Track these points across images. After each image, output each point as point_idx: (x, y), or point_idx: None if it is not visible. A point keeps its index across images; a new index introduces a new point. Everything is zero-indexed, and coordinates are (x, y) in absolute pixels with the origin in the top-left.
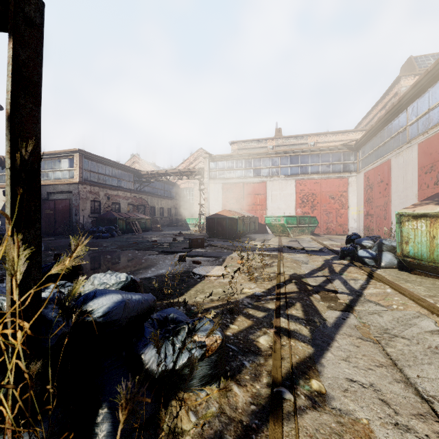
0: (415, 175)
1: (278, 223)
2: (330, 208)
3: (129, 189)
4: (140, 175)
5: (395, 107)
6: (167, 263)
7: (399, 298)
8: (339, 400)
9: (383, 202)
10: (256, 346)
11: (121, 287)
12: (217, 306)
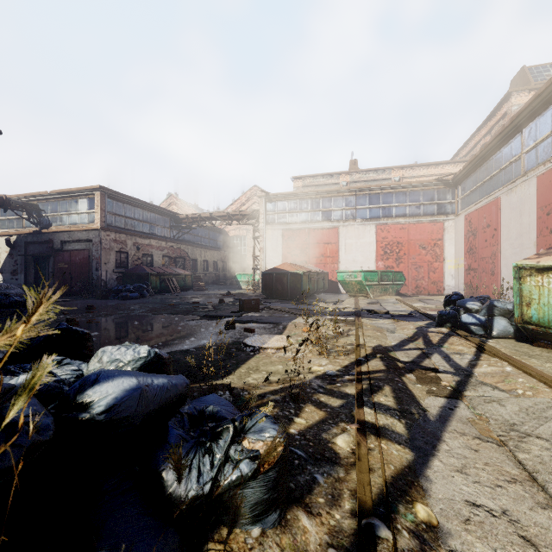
0: (533, 217)
1: (353, 280)
2: (421, 260)
3: (165, 237)
4: (179, 219)
5: (506, 129)
6: (211, 331)
7: (525, 380)
8: (459, 537)
9: (490, 253)
10: (333, 451)
11: (140, 366)
12: (276, 391)
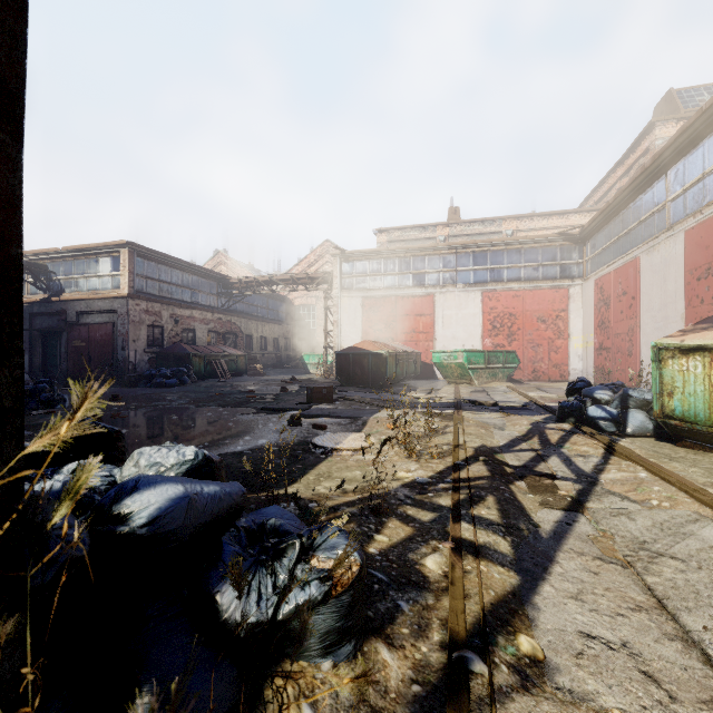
0: (680, 282)
1: (453, 363)
2: (540, 337)
3: (211, 307)
4: (229, 284)
5: (647, 171)
6: (271, 428)
7: (662, 488)
8: (569, 672)
9: (627, 328)
10: (421, 574)
11: (185, 471)
12: (352, 503)
